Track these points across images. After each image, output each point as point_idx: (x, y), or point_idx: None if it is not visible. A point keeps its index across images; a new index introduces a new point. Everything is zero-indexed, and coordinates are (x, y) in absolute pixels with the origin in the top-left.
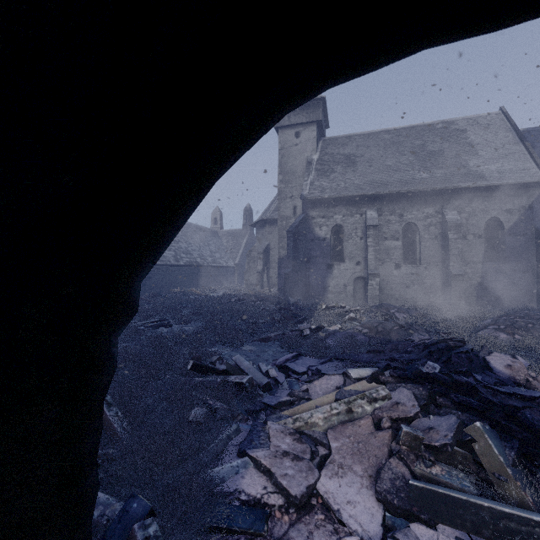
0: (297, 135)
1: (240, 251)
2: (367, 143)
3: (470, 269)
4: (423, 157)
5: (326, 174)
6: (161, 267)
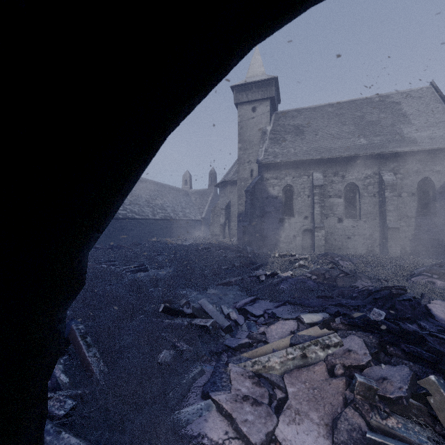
0: (253, 110)
1: (206, 207)
2: (313, 115)
3: (404, 223)
4: (363, 126)
5: (278, 142)
6: (141, 221)
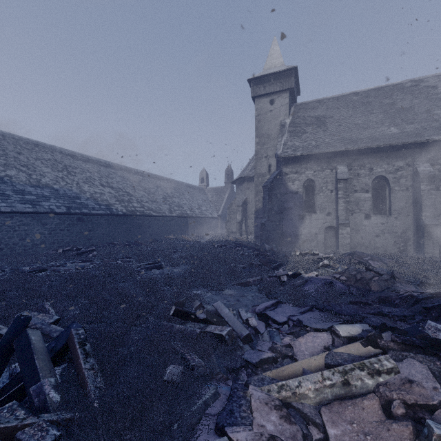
0: (271, 102)
1: (223, 205)
2: (336, 105)
3: None
4: (393, 114)
5: (298, 134)
6: (158, 218)
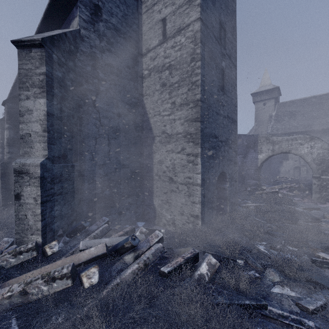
0: (264, 104)
1: None
2: (302, 104)
3: None
4: None
5: (279, 121)
6: None
